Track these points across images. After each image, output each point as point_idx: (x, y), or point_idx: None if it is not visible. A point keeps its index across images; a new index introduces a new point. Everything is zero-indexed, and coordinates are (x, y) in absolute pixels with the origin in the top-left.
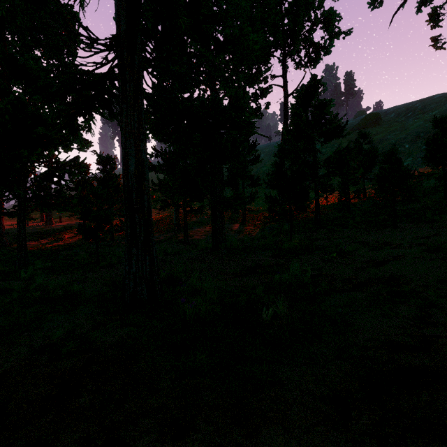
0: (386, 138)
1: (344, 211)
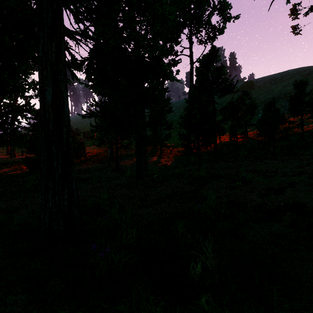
0: (258, 98)
1: (233, 148)
